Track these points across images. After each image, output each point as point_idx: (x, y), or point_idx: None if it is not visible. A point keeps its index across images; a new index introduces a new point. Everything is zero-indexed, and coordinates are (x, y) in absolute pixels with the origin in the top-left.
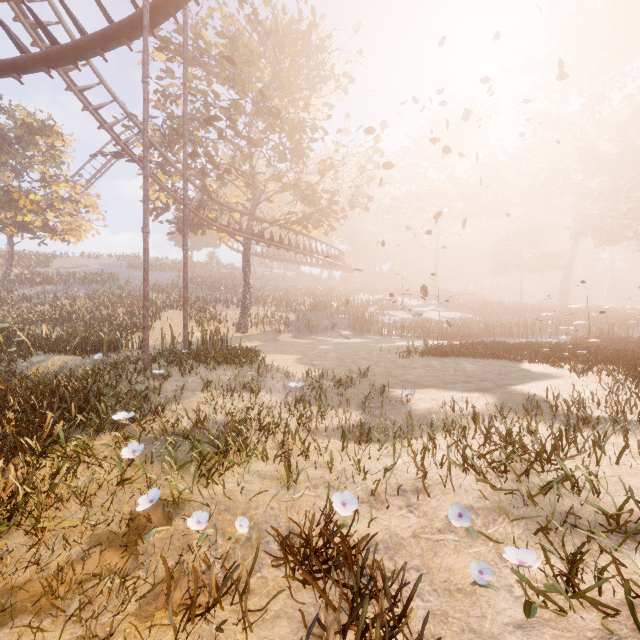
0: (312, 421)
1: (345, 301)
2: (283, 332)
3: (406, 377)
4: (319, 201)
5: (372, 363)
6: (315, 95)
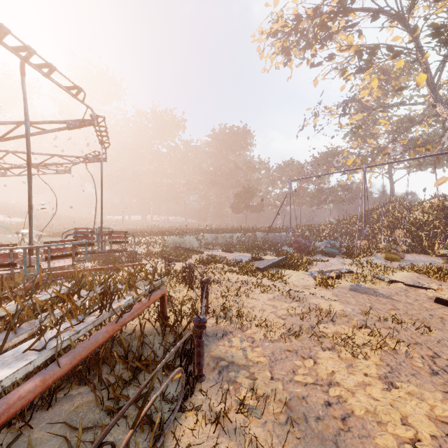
0: None
1: None
2: None
3: None
4: None
5: None
6: None
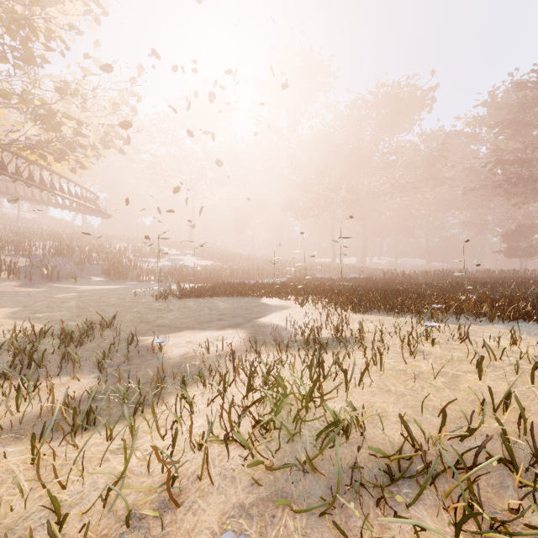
0: (2, 409)
1: (100, 247)
2: (5, 280)
3: (161, 321)
4: (60, 127)
5: (123, 309)
6: (58, 11)
